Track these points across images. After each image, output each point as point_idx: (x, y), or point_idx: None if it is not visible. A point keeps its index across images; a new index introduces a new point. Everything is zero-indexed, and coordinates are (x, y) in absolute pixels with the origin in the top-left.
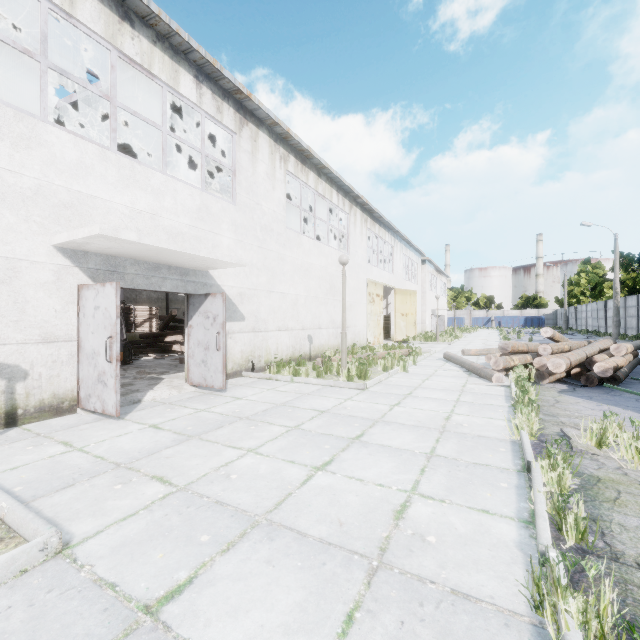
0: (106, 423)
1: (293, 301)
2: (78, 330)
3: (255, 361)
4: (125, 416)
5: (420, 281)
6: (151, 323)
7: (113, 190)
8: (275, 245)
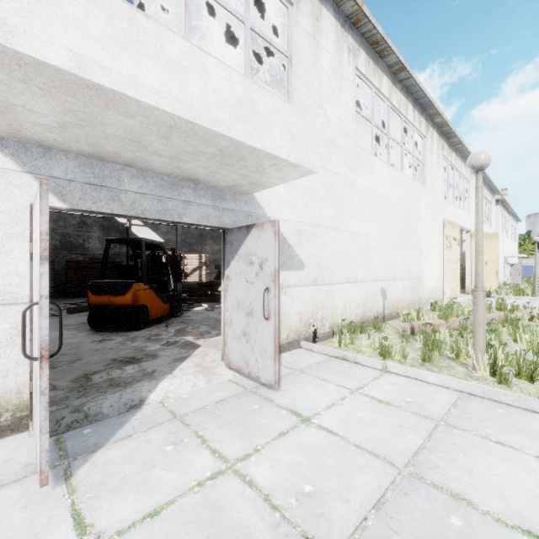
0: (21, 498)
1: (363, 243)
2: (31, 284)
3: (317, 325)
4: (81, 464)
5: (493, 224)
6: (200, 272)
7: (99, 51)
8: (342, 167)
